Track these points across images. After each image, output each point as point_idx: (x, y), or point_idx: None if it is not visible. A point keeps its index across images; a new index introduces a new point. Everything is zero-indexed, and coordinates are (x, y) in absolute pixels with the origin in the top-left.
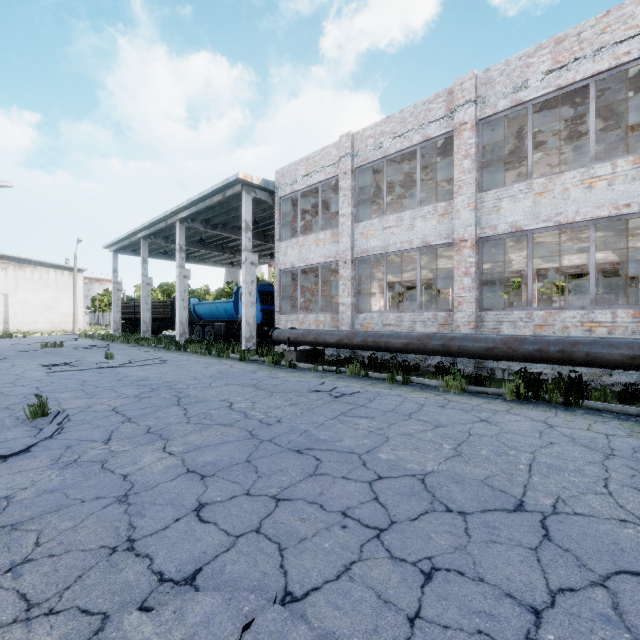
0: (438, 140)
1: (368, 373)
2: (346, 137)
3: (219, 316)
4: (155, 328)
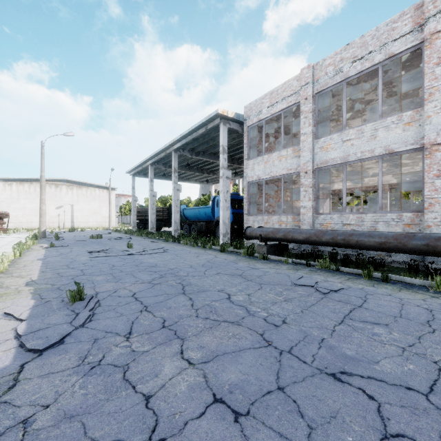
0: (402, 55)
1: (339, 268)
2: (307, 69)
3: (200, 217)
4: (157, 226)
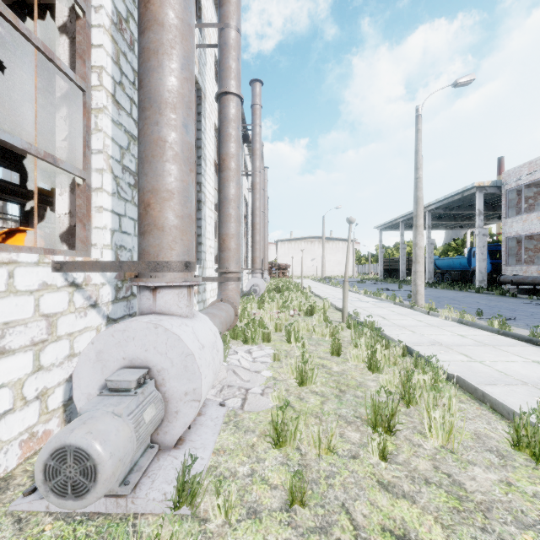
0: None
1: None
2: None
3: (454, 267)
4: None
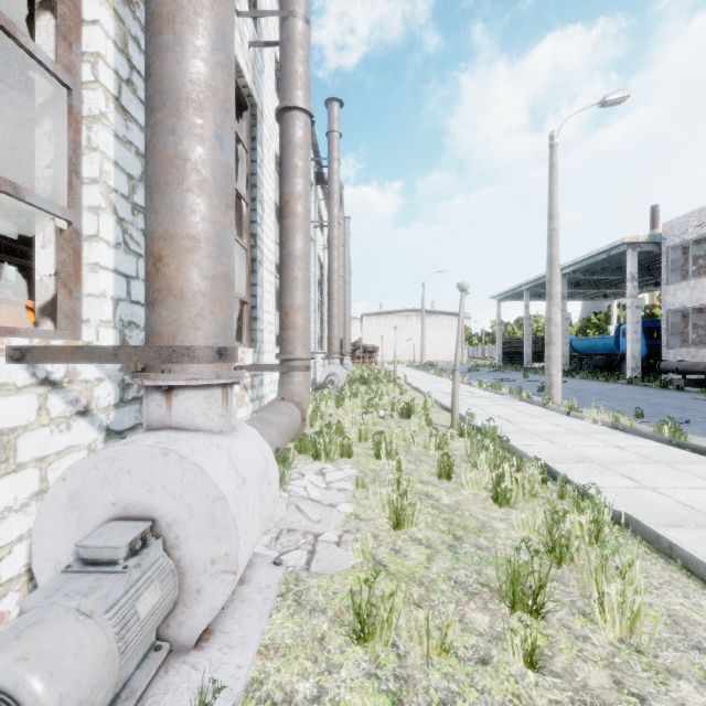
0: None
1: None
2: None
3: (597, 350)
4: None
